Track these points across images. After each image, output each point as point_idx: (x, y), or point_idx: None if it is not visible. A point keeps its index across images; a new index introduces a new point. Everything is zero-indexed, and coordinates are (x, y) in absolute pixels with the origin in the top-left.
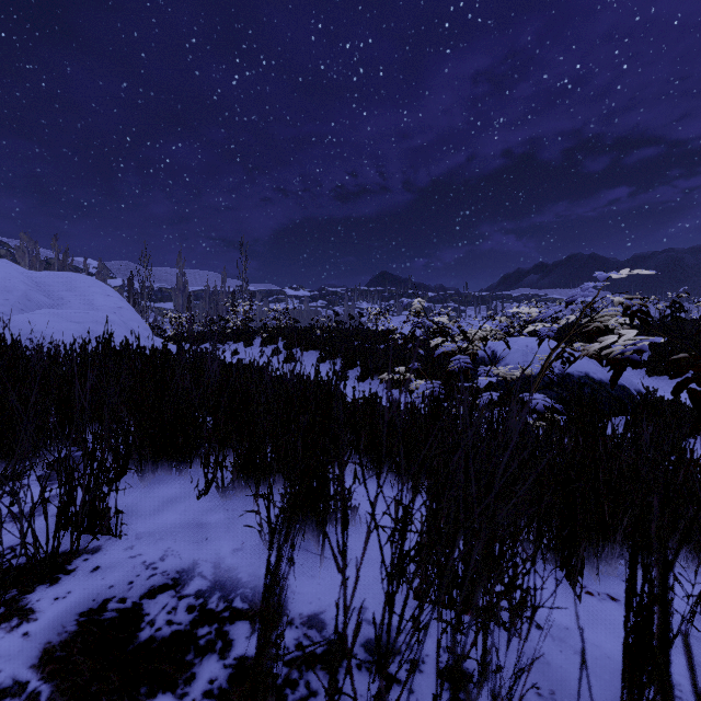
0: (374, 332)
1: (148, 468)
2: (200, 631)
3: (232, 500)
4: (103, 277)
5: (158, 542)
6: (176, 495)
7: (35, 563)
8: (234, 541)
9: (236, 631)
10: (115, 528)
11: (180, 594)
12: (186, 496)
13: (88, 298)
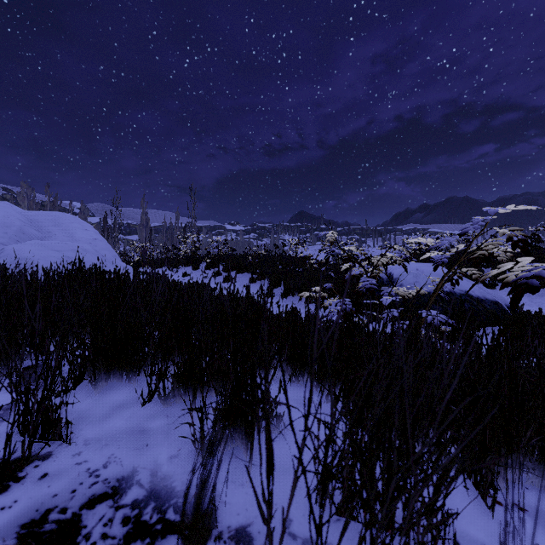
0: (294, 258)
1: (101, 376)
2: None
3: (173, 406)
4: (84, 216)
5: (103, 448)
6: (124, 401)
7: None
8: (172, 448)
9: None
10: (65, 435)
11: (117, 504)
12: (133, 402)
13: (70, 232)
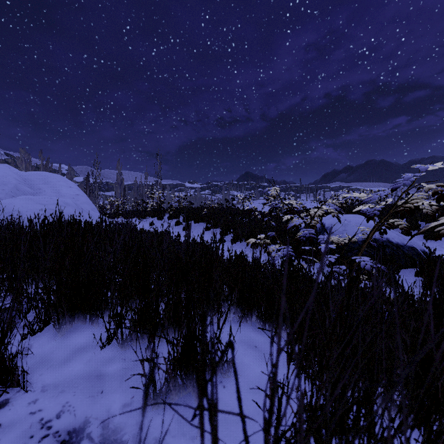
0: (241, 210)
1: (66, 320)
2: None
3: (130, 349)
4: (71, 176)
5: (59, 396)
6: (86, 344)
7: None
8: (125, 395)
9: None
10: (24, 382)
11: None
12: (93, 345)
13: (57, 189)
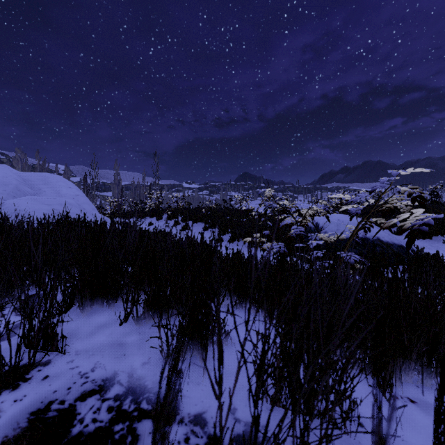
0: (239, 211)
1: (87, 303)
2: (116, 427)
3: (143, 325)
4: (68, 176)
5: (90, 357)
6: (106, 322)
7: (3, 373)
8: (144, 357)
9: (141, 427)
10: (61, 347)
11: (103, 397)
12: (112, 323)
13: (56, 189)
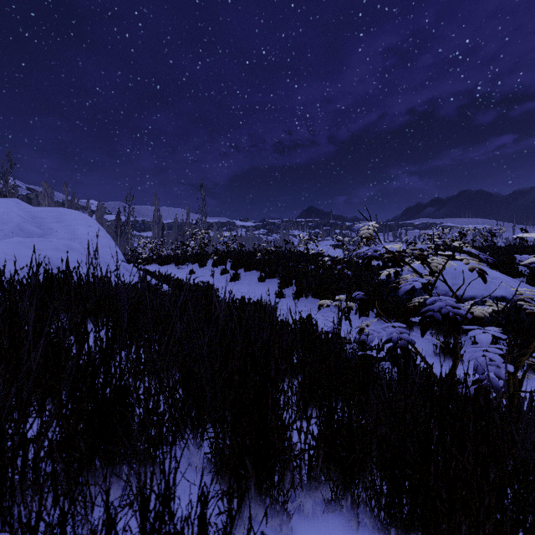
0: (305, 254)
1: None
2: None
3: None
4: (101, 213)
5: None
6: None
7: None
8: None
9: None
10: None
11: None
12: None
13: (72, 228)
